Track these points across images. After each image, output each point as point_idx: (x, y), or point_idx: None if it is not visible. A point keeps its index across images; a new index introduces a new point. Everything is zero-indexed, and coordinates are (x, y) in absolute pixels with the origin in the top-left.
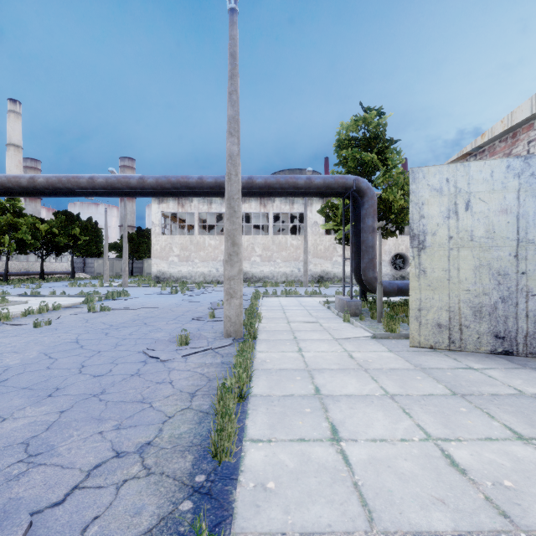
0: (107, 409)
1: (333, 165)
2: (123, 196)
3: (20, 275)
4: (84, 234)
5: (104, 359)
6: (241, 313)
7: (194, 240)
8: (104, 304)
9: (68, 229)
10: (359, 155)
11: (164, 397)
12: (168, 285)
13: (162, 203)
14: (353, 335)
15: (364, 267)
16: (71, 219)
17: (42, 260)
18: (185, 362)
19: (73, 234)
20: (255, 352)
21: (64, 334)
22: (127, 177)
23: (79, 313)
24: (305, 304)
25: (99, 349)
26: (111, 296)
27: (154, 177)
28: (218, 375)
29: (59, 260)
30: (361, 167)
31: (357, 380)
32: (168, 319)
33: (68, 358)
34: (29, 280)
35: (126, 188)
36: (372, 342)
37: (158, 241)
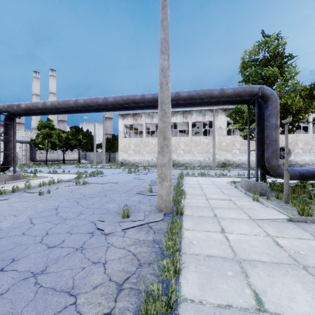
0: (33, 300)
1: (238, 82)
2: (96, 111)
3: (54, 161)
4: (84, 139)
5: (64, 228)
6: (170, 193)
7: (143, 141)
8: (87, 179)
9: (76, 136)
10: (261, 71)
11: (92, 288)
12: (127, 167)
13: (124, 119)
14: (268, 216)
15: (268, 157)
16: (78, 130)
17: (63, 153)
18: (123, 236)
19: (78, 139)
20: (182, 229)
21: (53, 201)
22: (97, 98)
23: (70, 185)
24: (216, 183)
25: (66, 217)
26: (93, 174)
27: (113, 97)
28: (148, 258)
29: (73, 153)
30: (262, 80)
31: (303, 287)
32: (121, 192)
33: (42, 224)
34: (57, 164)
35: (96, 106)
36: (290, 225)
37: (122, 141)
